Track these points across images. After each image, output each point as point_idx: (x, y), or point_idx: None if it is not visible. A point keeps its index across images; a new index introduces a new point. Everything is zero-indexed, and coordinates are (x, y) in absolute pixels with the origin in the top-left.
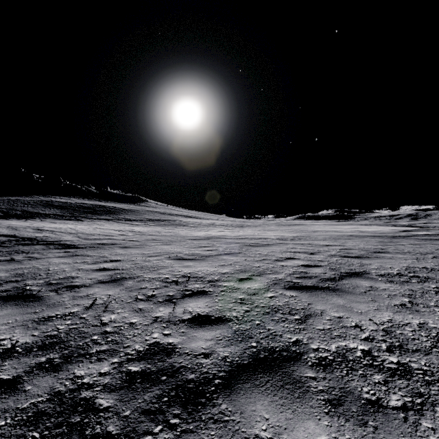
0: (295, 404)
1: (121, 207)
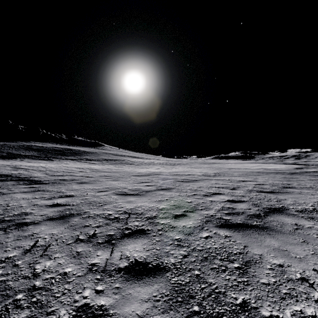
0: None
1: (84, 150)
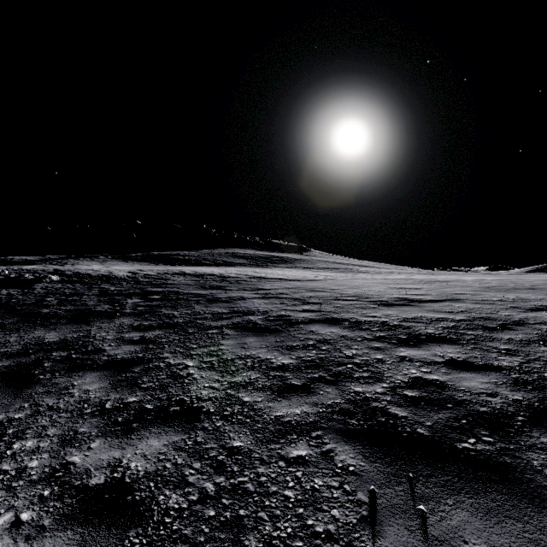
0: (459, 303)
1: (291, 257)
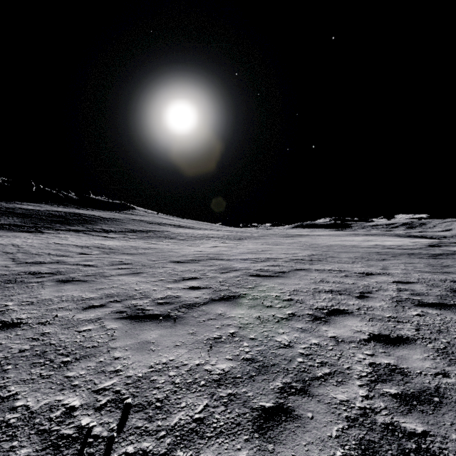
0: None
1: (101, 215)
